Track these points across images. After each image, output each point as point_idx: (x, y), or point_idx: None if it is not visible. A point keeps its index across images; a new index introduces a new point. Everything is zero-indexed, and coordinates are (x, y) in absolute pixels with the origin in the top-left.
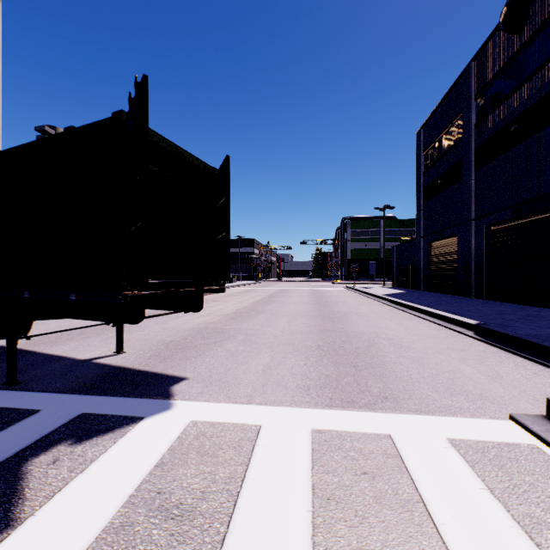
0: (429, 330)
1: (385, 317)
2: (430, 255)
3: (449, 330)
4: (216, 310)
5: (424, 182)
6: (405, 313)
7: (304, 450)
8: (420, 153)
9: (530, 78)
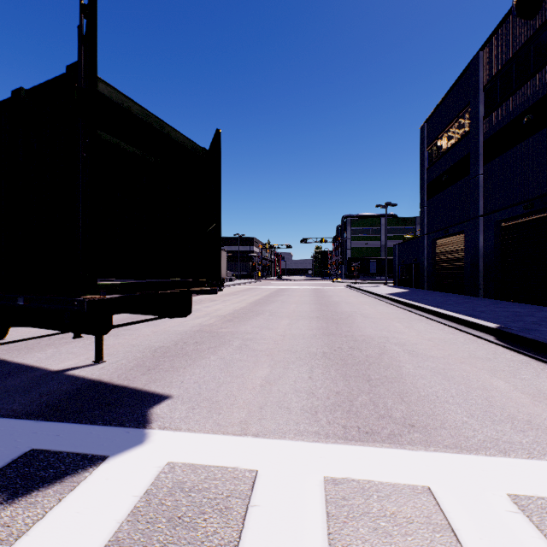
0: (443, 334)
1: (392, 319)
2: (434, 253)
3: (465, 334)
4: (212, 311)
5: (428, 178)
6: (413, 314)
7: (316, 516)
8: (424, 148)
9: (546, 65)
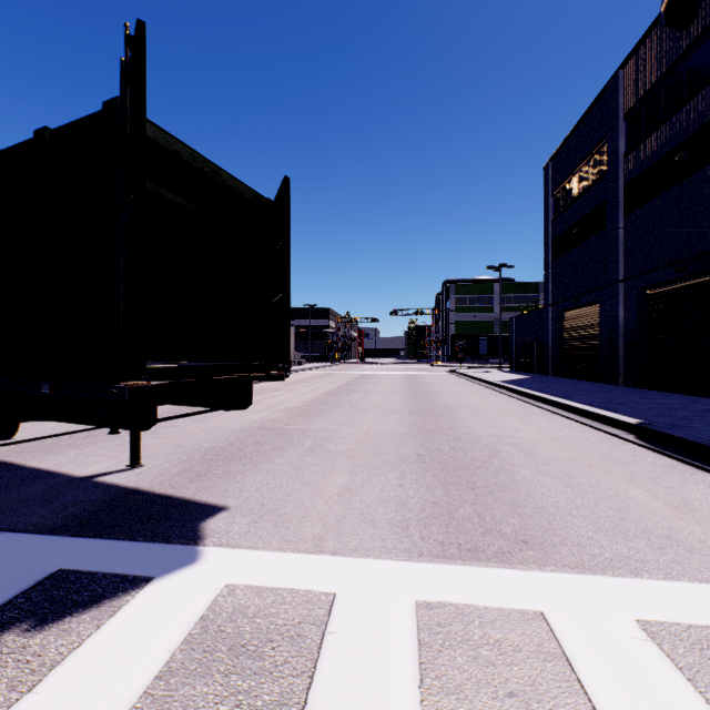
0: (570, 432)
1: (507, 413)
2: (561, 329)
3: (598, 432)
4: (277, 403)
5: (553, 232)
6: (533, 406)
7: (406, 644)
8: (549, 194)
9: (703, 88)
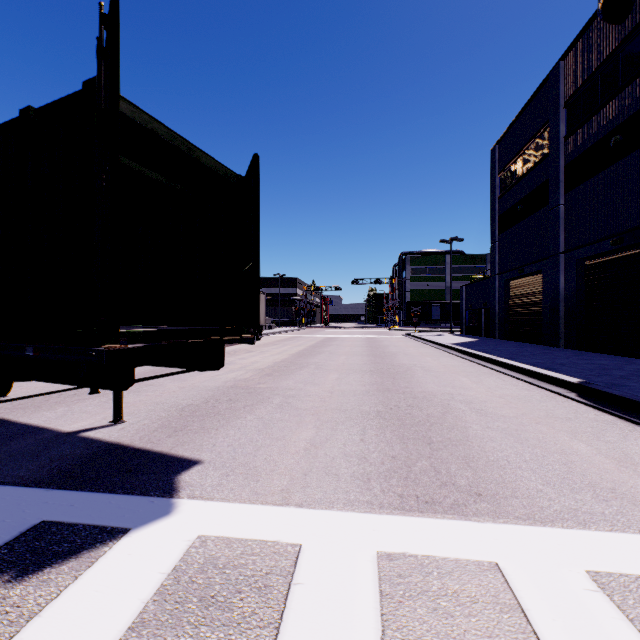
0: (517, 390)
1: (458, 372)
2: (507, 296)
3: (542, 390)
4: (249, 363)
5: (500, 209)
6: (482, 367)
7: (368, 595)
8: (496, 174)
9: (637, 77)
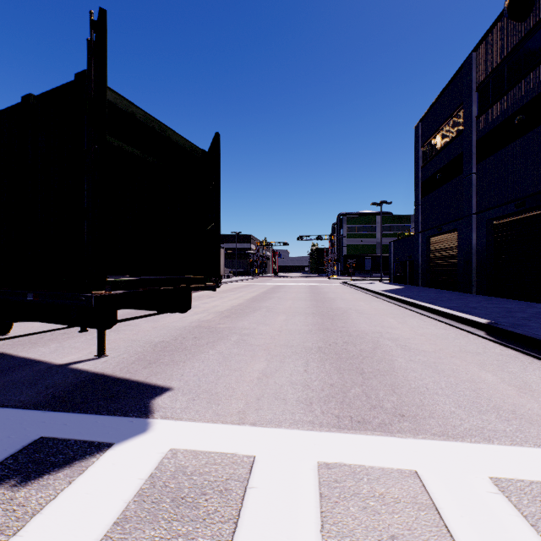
0: (435, 329)
1: (387, 315)
2: (428, 250)
3: (457, 329)
4: (210, 307)
5: (422, 177)
6: (406, 310)
7: (310, 497)
8: (418, 147)
9: (537, 66)
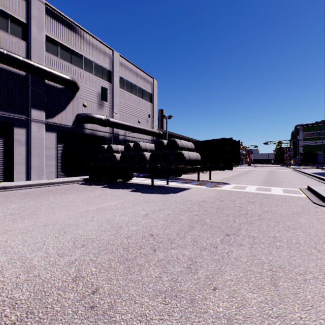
0: (310, 182)
1: (297, 179)
2: None
3: (319, 182)
4: (224, 175)
5: None
6: (310, 178)
7: (255, 187)
8: None
9: None
